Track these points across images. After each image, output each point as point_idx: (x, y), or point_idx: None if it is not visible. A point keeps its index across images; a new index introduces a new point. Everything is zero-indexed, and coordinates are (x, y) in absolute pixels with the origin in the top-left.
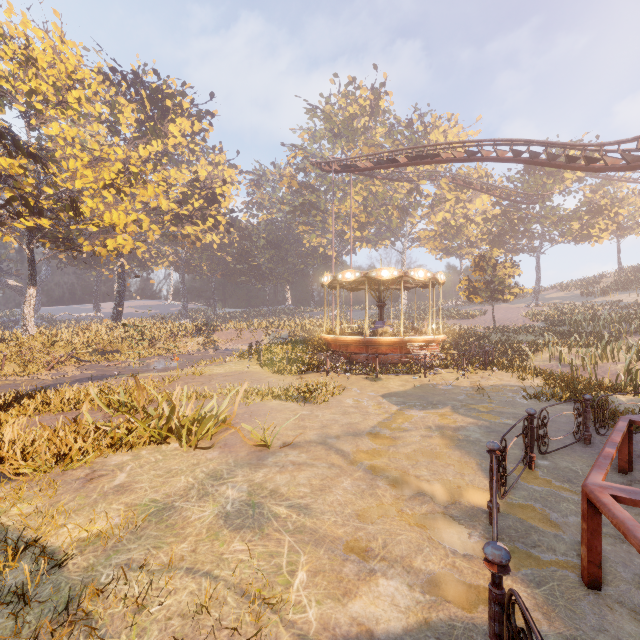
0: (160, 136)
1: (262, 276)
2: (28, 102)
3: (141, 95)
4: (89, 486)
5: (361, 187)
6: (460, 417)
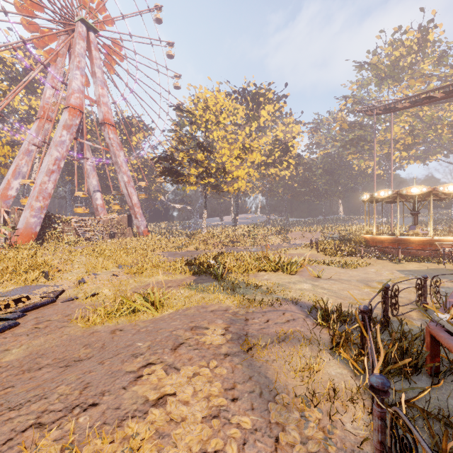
0: (257, 120)
1: (319, 195)
2: (205, 125)
3: (247, 99)
4: (257, 277)
5: (407, 115)
6: (450, 284)
